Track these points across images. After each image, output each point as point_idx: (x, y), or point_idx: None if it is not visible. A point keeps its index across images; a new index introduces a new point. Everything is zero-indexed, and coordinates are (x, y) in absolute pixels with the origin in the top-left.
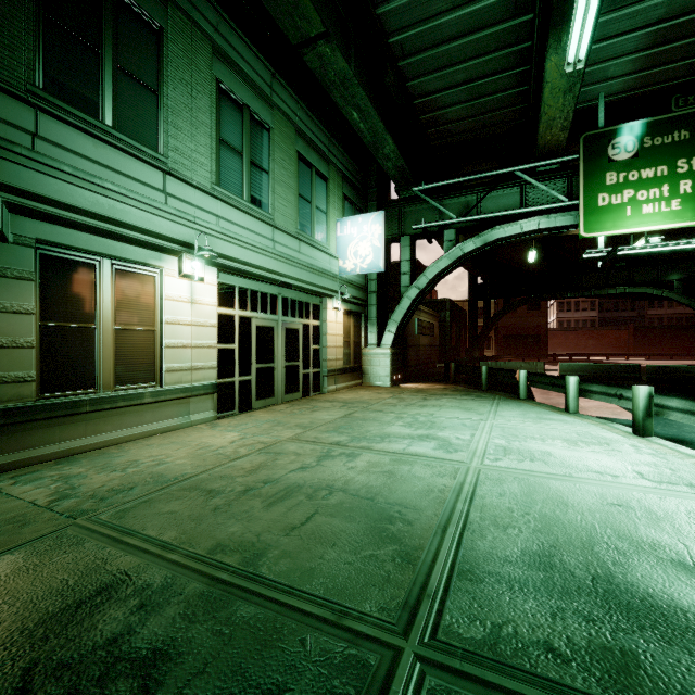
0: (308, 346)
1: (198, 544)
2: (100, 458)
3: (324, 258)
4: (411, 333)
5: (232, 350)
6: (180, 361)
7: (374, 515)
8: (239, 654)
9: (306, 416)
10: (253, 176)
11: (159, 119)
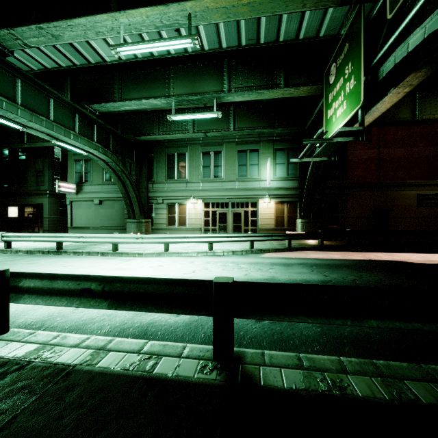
0: (248, 218)
1: None
2: None
3: (254, 183)
4: (401, 207)
5: (209, 219)
6: (191, 222)
7: None
8: None
9: None
10: (215, 170)
11: (186, 172)
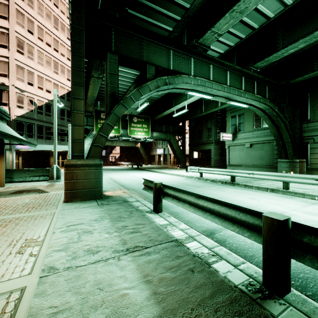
0: None
1: None
2: None
3: None
4: None
5: None
6: None
7: None
8: None
9: None
10: None
11: None
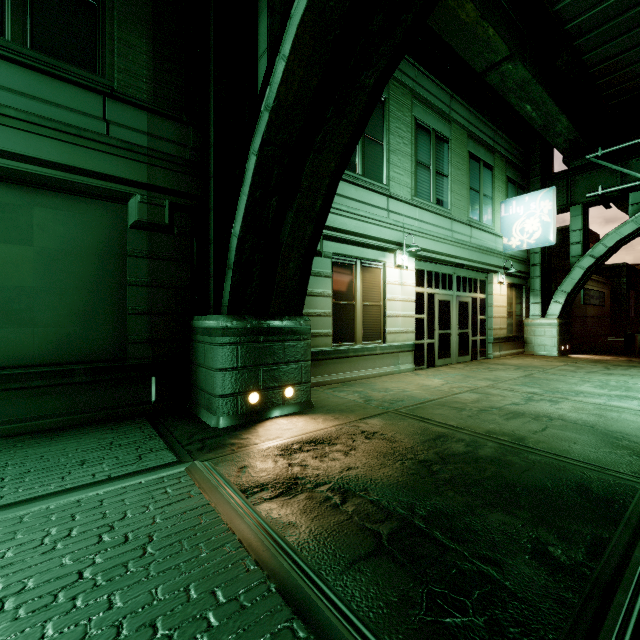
0: (476, 317)
1: (474, 429)
2: (363, 385)
3: (490, 239)
4: (575, 304)
5: (422, 319)
6: (394, 326)
7: (598, 434)
8: (544, 469)
9: (487, 373)
10: (437, 182)
11: (383, 161)
